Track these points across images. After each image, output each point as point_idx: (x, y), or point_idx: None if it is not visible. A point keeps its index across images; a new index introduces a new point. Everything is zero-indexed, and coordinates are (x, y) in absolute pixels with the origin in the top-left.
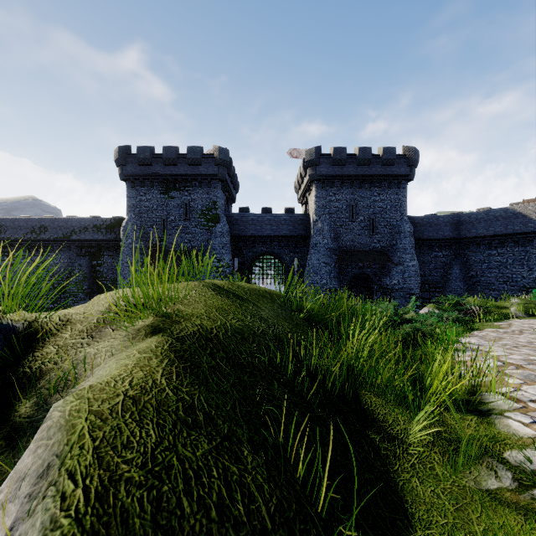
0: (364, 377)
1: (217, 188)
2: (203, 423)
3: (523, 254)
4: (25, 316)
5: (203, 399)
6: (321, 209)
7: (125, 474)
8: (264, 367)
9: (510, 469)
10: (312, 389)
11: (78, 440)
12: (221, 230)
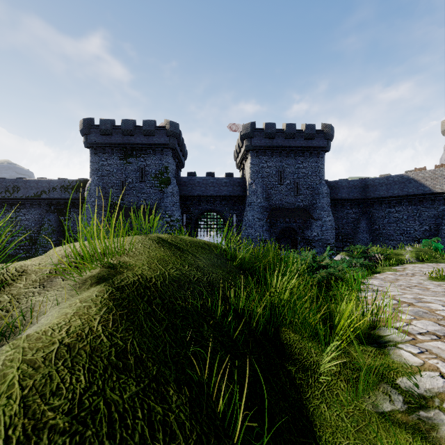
0: (284, 316)
1: (168, 155)
2: (134, 366)
3: (415, 211)
4: None
5: (136, 344)
6: (255, 174)
7: (49, 421)
8: (196, 311)
9: (401, 393)
10: (238, 330)
11: (6, 390)
12: (172, 191)
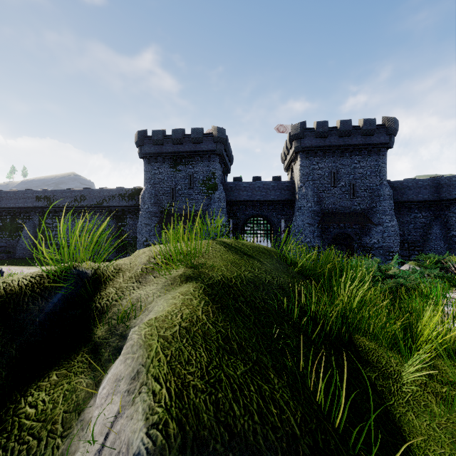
0: (357, 323)
1: (215, 161)
2: (238, 350)
3: None
4: (91, 265)
5: (235, 333)
6: (305, 177)
7: (191, 382)
8: (274, 310)
9: None
10: (316, 331)
11: (156, 356)
12: (219, 197)
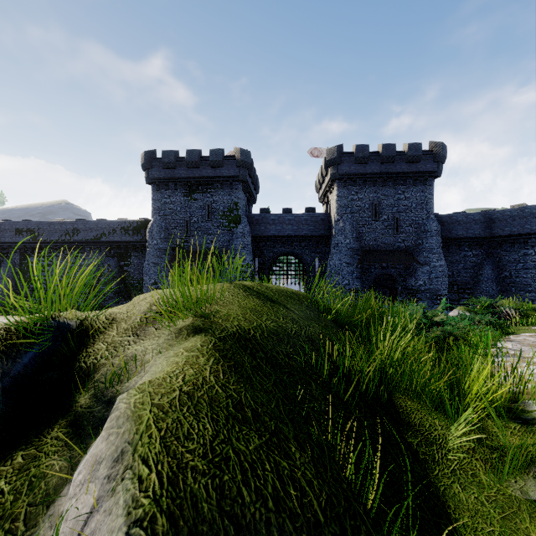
0: (398, 380)
1: (238, 189)
2: (252, 419)
3: None
4: (77, 315)
5: (250, 397)
6: (342, 209)
7: (190, 462)
8: (300, 367)
9: None
10: (349, 391)
11: (146, 430)
12: (242, 231)
